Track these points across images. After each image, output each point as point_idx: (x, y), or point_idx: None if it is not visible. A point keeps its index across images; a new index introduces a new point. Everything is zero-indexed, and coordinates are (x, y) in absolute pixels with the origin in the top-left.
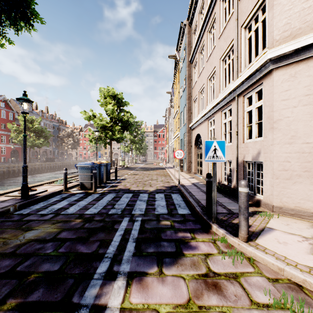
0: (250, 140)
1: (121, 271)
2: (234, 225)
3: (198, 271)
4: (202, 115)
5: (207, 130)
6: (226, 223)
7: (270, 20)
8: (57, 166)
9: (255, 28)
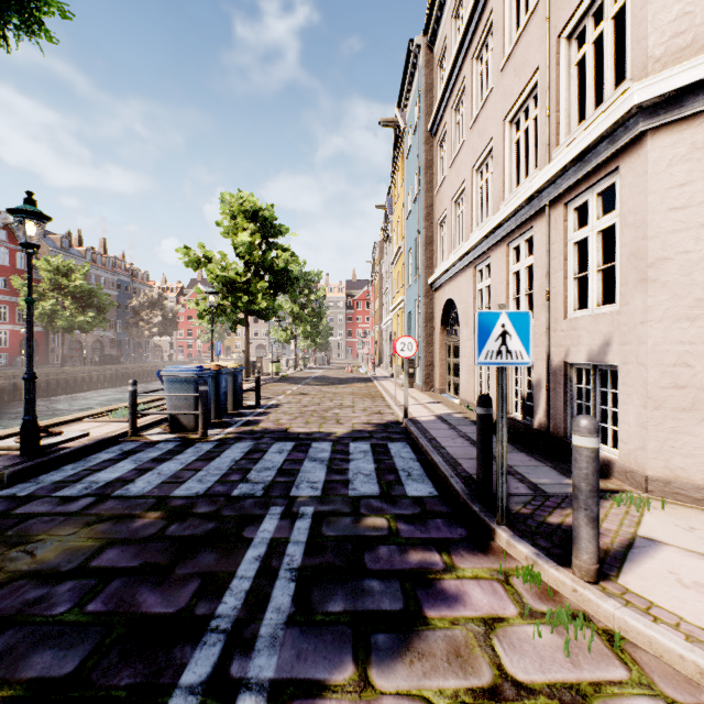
0: (583, 312)
1: (250, 677)
2: (553, 530)
3: (470, 677)
4: (459, 255)
5: (472, 290)
6: (532, 524)
7: (637, 9)
8: (126, 374)
9: (596, 35)
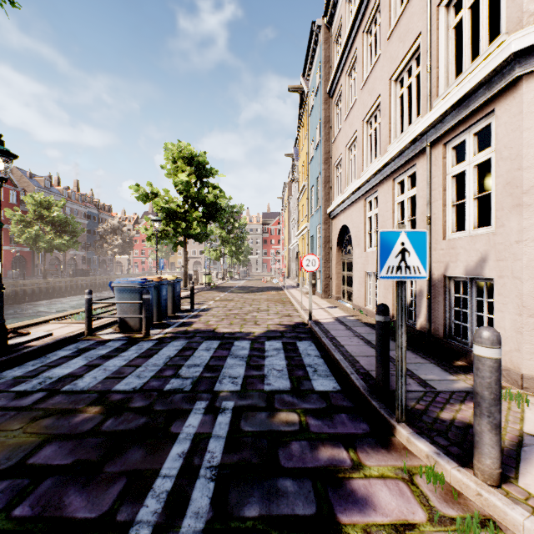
0: (461, 234)
1: None
2: (448, 426)
3: None
4: (352, 190)
5: (363, 217)
6: (428, 420)
7: None
8: (94, 284)
9: (472, 0)
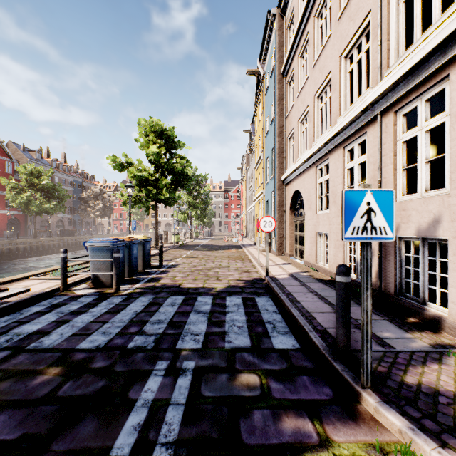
0: (412, 196)
1: None
2: (415, 393)
3: None
4: (305, 158)
5: (314, 183)
6: (393, 385)
7: None
8: (78, 243)
9: None
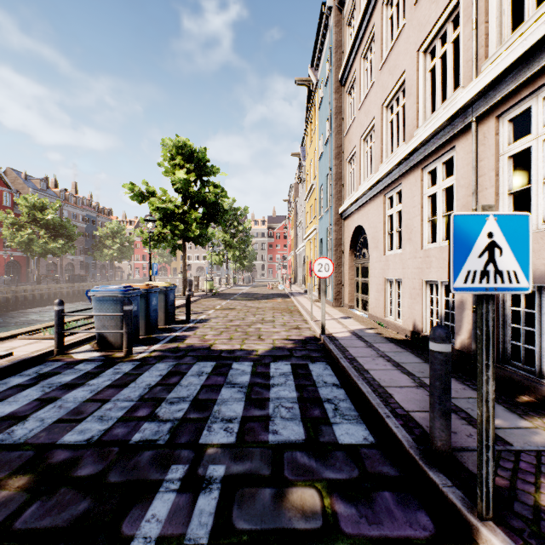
0: None
1: None
2: None
3: None
4: (370, 185)
5: (382, 216)
6: (525, 513)
7: None
8: None
9: None
